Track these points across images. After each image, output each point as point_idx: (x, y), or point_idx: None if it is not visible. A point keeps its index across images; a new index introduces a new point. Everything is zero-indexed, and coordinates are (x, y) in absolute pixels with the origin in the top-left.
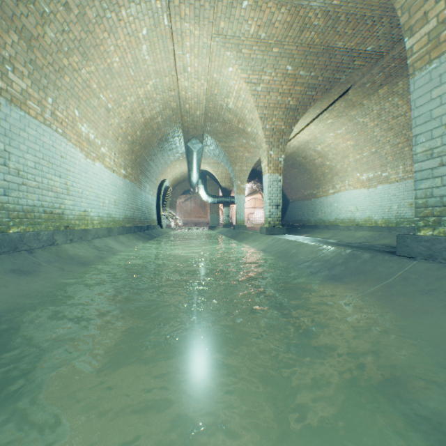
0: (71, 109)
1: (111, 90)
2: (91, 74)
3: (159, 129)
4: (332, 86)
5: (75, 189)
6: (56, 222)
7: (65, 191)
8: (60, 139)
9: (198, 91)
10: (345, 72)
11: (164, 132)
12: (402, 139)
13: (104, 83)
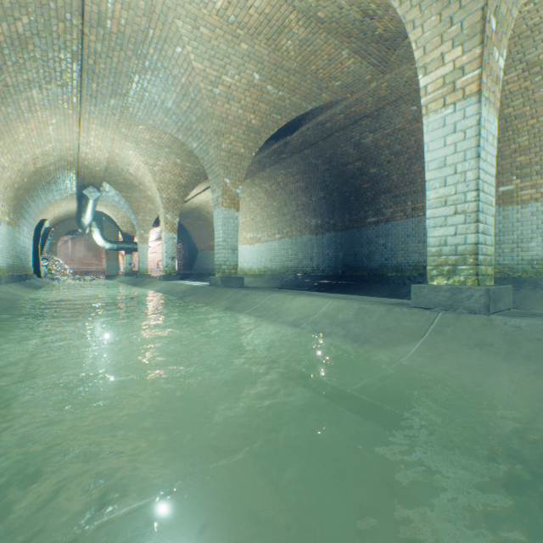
0: None
1: (12, 154)
2: None
3: (49, 175)
4: None
5: None
6: None
7: None
8: None
9: (100, 157)
10: None
11: (54, 177)
12: (265, 214)
13: (7, 151)
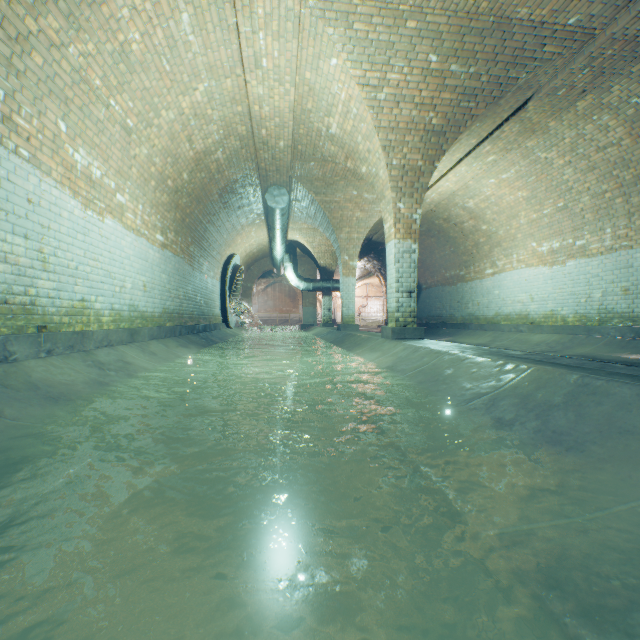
0: (49, 118)
1: (131, 95)
2: (89, 59)
3: (220, 172)
4: (504, 91)
5: (61, 262)
6: (15, 320)
7: (37, 265)
8: (25, 168)
9: (281, 105)
10: (528, 67)
11: (228, 178)
12: (612, 185)
13: (117, 80)
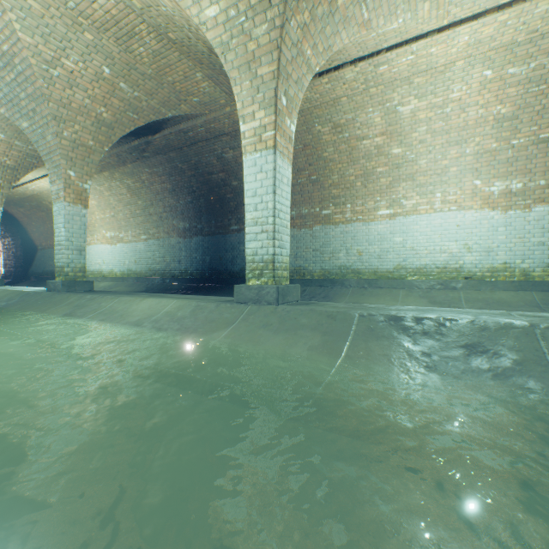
0: None
1: None
2: None
3: None
4: None
5: None
6: None
7: None
8: None
9: None
10: None
11: None
12: (129, 212)
13: None
